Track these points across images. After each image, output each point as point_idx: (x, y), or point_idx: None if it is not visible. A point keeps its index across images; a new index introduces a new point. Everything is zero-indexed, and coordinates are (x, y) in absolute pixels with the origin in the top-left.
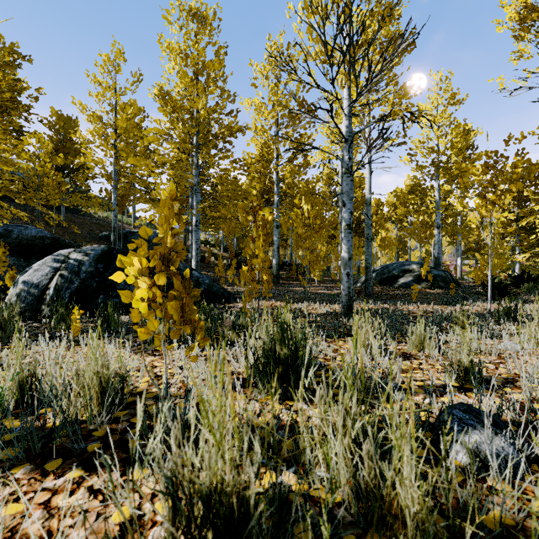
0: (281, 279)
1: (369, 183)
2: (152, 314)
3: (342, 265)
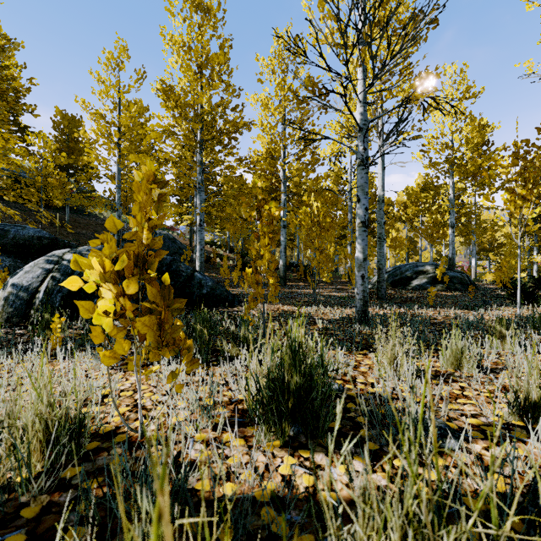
0: (288, 280)
1: (381, 179)
2: (123, 332)
3: (356, 267)
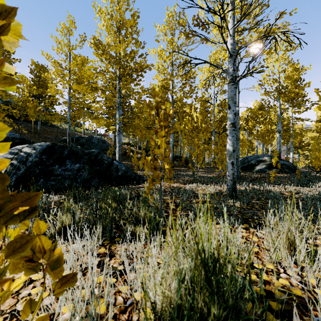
0: (175, 166)
1: (237, 99)
2: None
3: (227, 156)
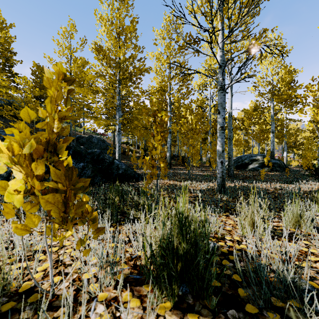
0: (172, 165)
1: (230, 102)
2: (36, 207)
3: (217, 156)
